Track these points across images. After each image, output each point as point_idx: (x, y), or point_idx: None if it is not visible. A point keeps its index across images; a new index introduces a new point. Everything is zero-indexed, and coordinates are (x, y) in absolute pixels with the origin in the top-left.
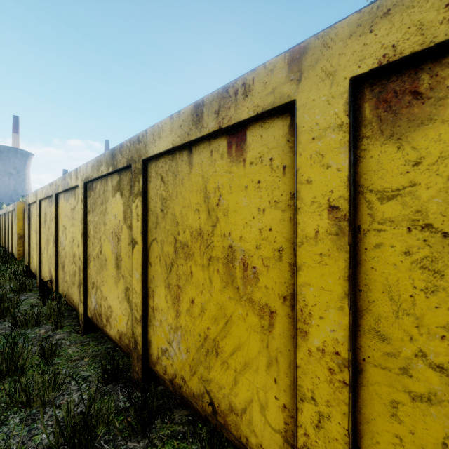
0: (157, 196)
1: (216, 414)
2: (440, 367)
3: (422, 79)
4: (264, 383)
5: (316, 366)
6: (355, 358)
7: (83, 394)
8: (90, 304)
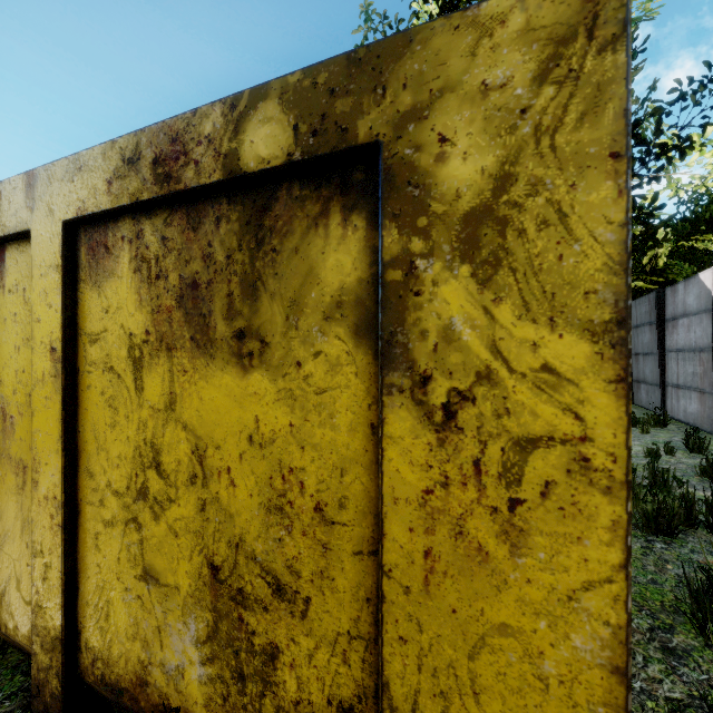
0: None
1: None
2: (117, 492)
3: (110, 236)
4: (20, 552)
5: (43, 516)
6: (77, 500)
7: None
8: None
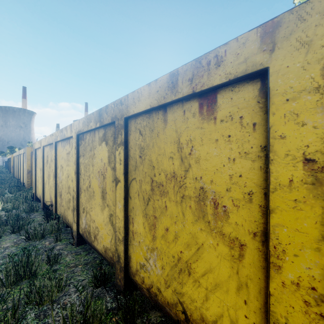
0: (136, 146)
1: (188, 321)
2: None
3: None
4: (234, 303)
5: (290, 297)
6: None
7: (80, 295)
8: (81, 224)
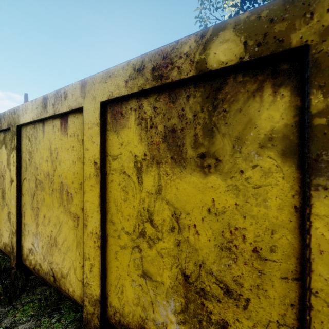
0: (26, 150)
1: (55, 281)
2: (127, 232)
3: (123, 108)
4: (75, 256)
5: (90, 241)
6: (105, 235)
7: None
8: None
